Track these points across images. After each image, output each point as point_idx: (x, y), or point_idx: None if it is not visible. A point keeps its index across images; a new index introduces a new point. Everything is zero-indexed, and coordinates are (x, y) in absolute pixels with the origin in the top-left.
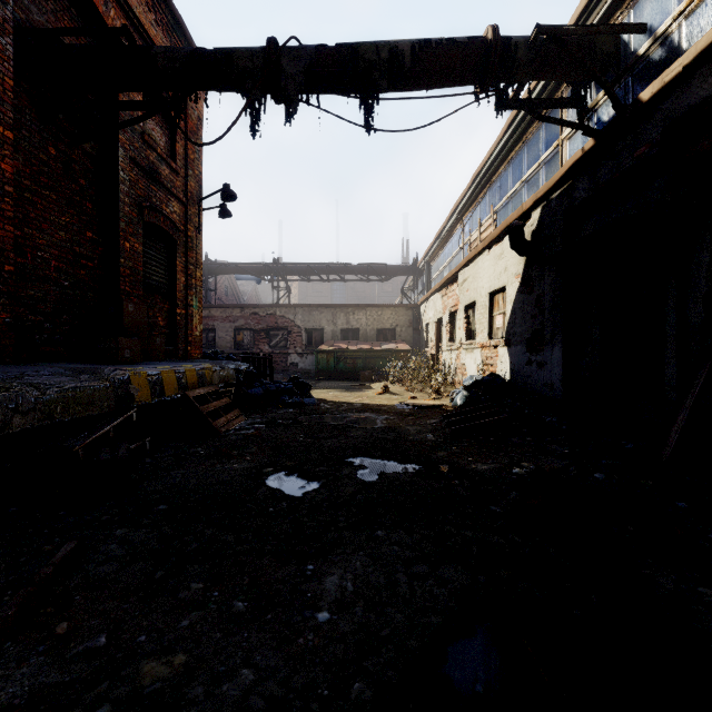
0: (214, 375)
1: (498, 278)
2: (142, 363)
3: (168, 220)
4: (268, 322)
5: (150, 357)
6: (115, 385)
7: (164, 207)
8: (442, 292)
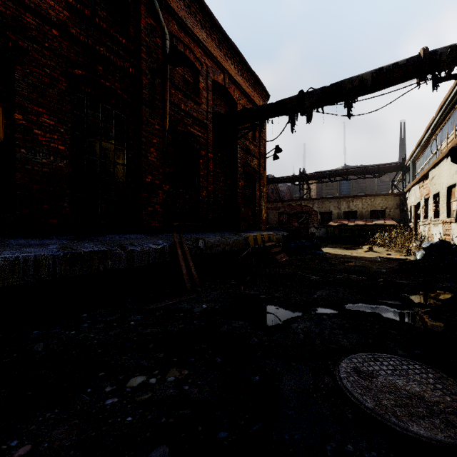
0: (273, 237)
1: (452, 178)
2: (247, 231)
3: (253, 169)
4: (297, 209)
5: (248, 229)
6: (245, 239)
7: (251, 163)
8: (419, 184)
